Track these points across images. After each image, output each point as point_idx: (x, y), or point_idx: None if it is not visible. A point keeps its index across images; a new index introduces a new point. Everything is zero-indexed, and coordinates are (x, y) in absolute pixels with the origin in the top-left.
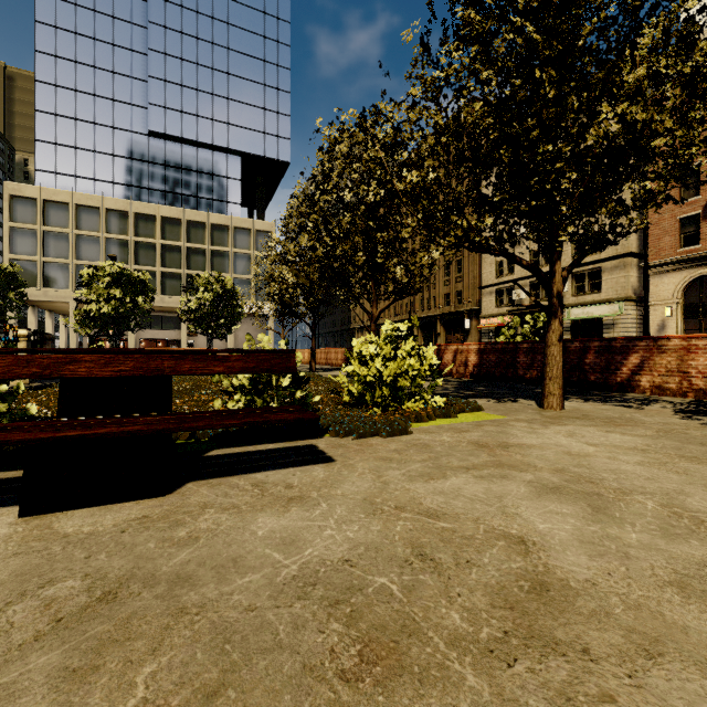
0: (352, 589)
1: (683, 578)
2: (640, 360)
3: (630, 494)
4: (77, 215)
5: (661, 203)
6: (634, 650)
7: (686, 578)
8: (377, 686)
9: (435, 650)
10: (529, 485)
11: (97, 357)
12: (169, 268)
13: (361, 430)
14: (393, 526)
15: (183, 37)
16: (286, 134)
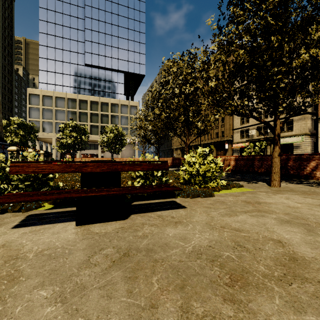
0: (217, 256)
1: None
2: (316, 164)
3: None
4: (56, 101)
5: None
6: None
7: None
8: (241, 288)
9: (258, 278)
10: (275, 219)
11: (94, 164)
12: (93, 123)
13: (193, 195)
14: (223, 234)
15: (99, 22)
16: (143, 62)
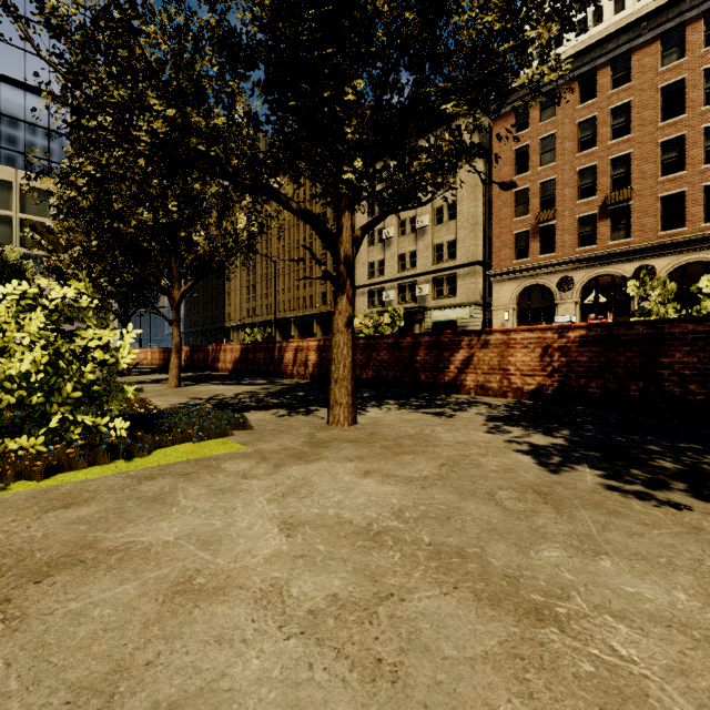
0: None
1: None
2: (465, 357)
3: None
4: None
5: (474, 157)
6: None
7: None
8: None
9: None
10: None
11: None
12: None
13: None
14: None
15: None
16: None
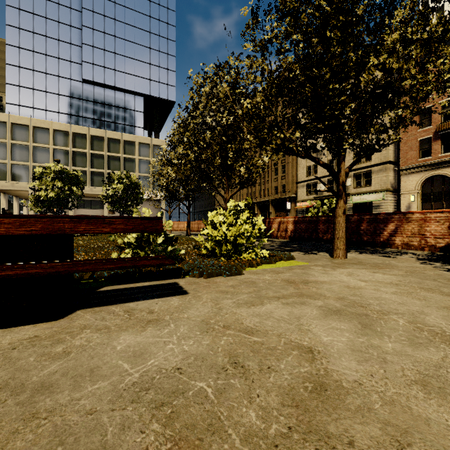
0: (177, 392)
1: (425, 377)
2: (395, 227)
3: (387, 314)
4: (34, 133)
5: (408, 125)
6: (389, 441)
7: (427, 377)
8: None
9: (231, 446)
10: (319, 309)
11: (14, 220)
12: (96, 169)
13: (210, 272)
14: (219, 340)
15: (105, 18)
16: (173, 83)
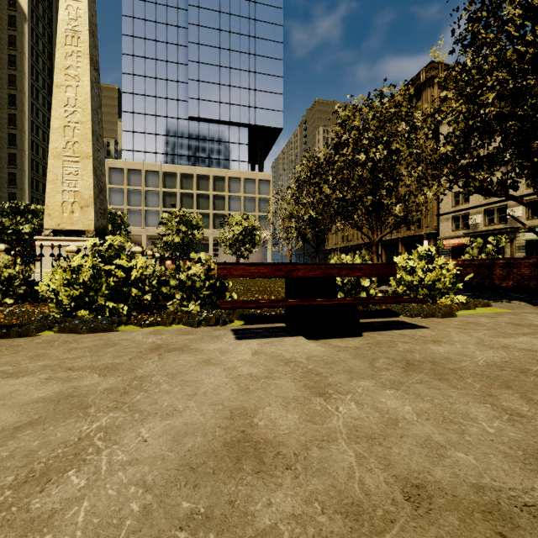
0: (524, 369)
1: None
2: None
3: None
4: (146, 178)
5: None
6: None
7: None
8: None
9: None
10: None
11: (305, 267)
12: (202, 210)
13: (426, 313)
14: (512, 353)
15: (210, 48)
16: (280, 108)
